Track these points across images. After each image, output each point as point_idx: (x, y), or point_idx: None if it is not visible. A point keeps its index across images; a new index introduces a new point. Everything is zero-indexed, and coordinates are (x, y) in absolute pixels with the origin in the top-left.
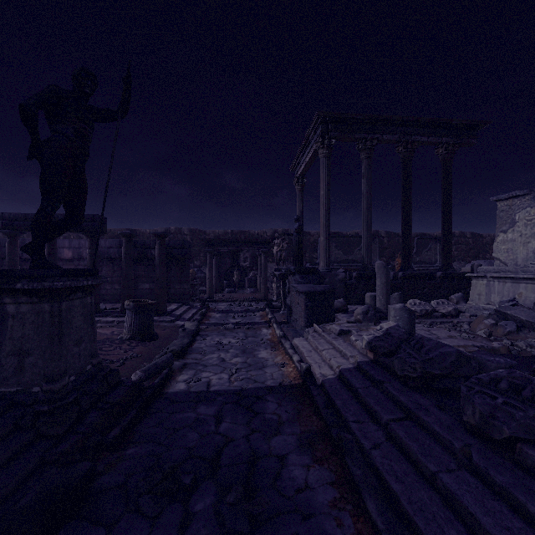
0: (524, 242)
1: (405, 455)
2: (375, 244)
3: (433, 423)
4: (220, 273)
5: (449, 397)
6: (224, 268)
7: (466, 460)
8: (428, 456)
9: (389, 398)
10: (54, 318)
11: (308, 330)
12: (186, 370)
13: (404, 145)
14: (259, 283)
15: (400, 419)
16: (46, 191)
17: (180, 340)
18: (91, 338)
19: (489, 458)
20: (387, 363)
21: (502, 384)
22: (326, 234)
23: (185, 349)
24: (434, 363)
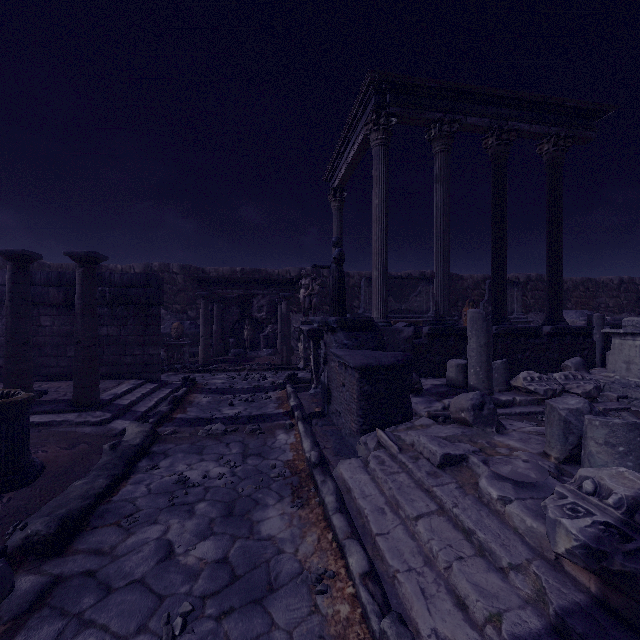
0: None
1: None
2: None
3: None
4: (224, 328)
5: None
6: (230, 321)
7: None
8: None
9: None
10: None
11: (364, 440)
12: (34, 625)
13: (497, 133)
14: (280, 342)
15: None
16: None
17: (89, 480)
18: None
19: None
20: None
21: None
22: (382, 267)
23: (87, 513)
24: None
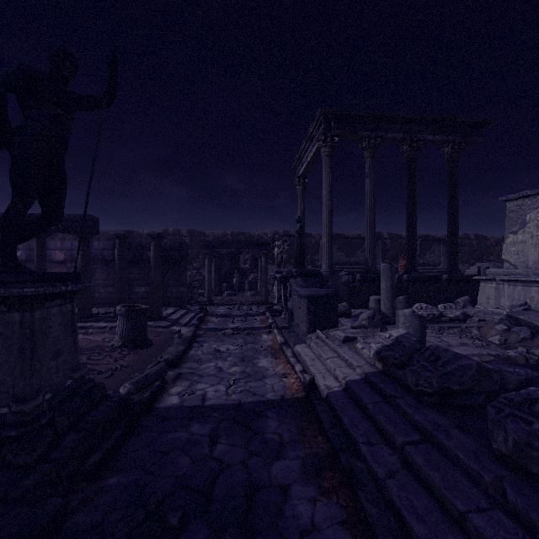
0: (535, 244)
1: (425, 486)
2: (378, 246)
3: (456, 448)
4: (219, 276)
5: (469, 415)
6: (223, 271)
7: (498, 496)
8: (453, 491)
9: (402, 416)
10: (25, 329)
11: (310, 336)
12: (180, 381)
13: (409, 143)
14: (259, 286)
15: (417, 441)
16: (17, 185)
17: (175, 347)
18: (72, 350)
19: (527, 495)
20: (398, 375)
21: (538, 407)
22: (328, 235)
23: (181, 358)
24: (452, 377)
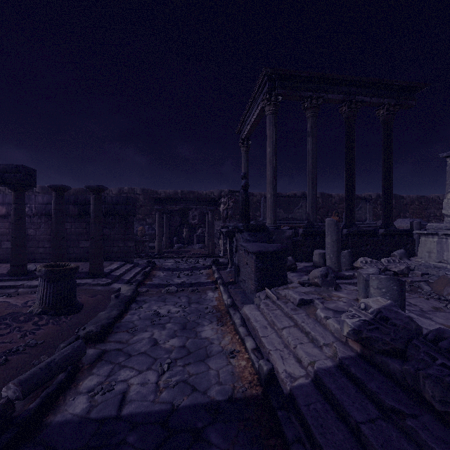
0: None
1: None
2: None
3: None
4: (170, 230)
5: None
6: (174, 225)
7: None
8: None
9: None
10: None
11: (258, 295)
12: (100, 366)
13: (348, 104)
14: (207, 239)
15: None
16: None
17: (108, 312)
18: None
19: None
20: (392, 368)
21: None
22: (273, 191)
23: (111, 326)
24: None
